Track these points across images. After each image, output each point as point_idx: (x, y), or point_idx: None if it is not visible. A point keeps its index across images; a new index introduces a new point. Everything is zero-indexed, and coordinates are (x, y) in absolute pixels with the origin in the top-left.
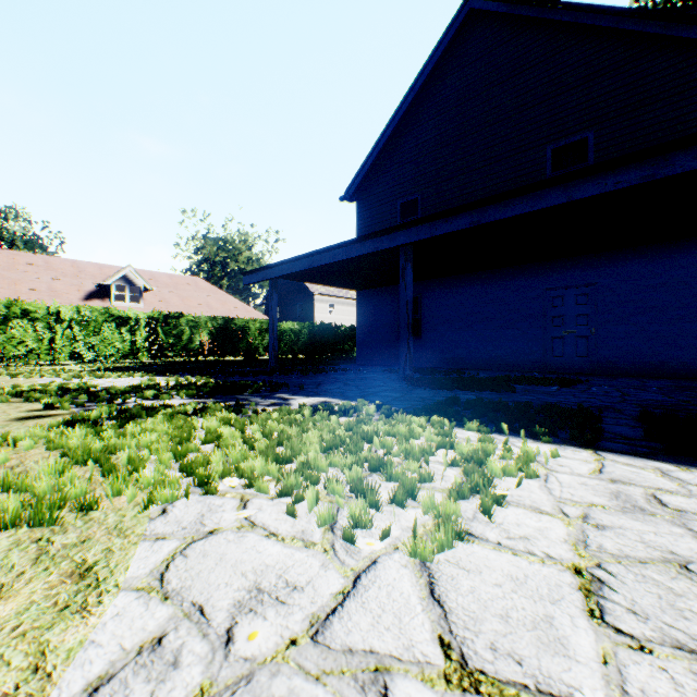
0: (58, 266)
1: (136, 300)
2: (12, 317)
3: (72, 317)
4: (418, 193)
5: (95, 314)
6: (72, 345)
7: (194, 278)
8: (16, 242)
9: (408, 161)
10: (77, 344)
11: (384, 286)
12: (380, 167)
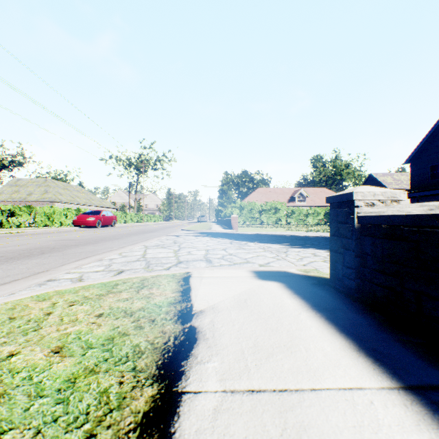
0: (276, 191)
1: (298, 200)
2: (295, 212)
3: (306, 212)
4: (438, 162)
5: (312, 210)
6: (306, 219)
7: (322, 188)
8: (259, 183)
9: (433, 150)
10: (308, 219)
11: (422, 197)
12: (420, 152)
